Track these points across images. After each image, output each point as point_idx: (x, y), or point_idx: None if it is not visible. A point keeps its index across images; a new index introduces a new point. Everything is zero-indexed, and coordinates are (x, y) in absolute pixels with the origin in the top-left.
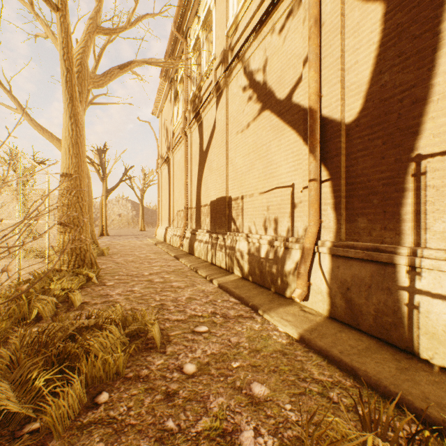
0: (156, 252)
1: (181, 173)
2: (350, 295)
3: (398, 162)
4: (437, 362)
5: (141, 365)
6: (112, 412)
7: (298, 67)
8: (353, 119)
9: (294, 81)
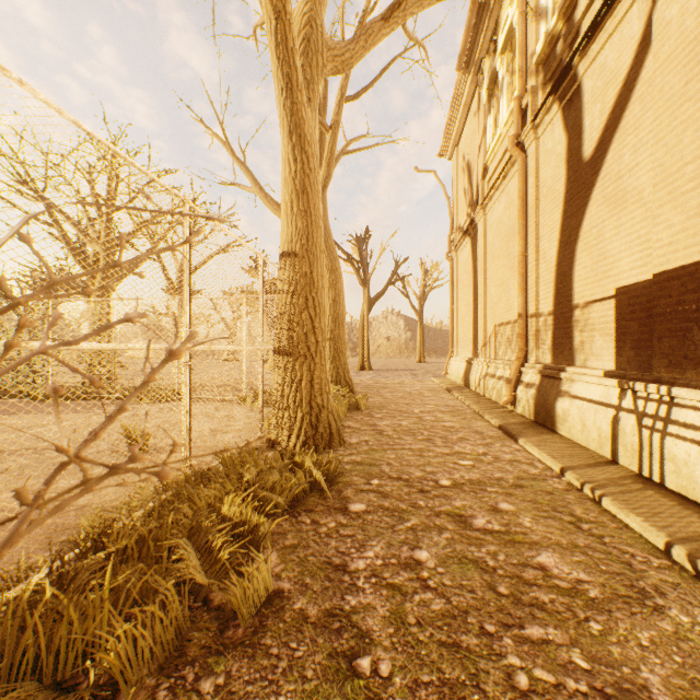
0: (453, 410)
1: (505, 243)
2: None
3: None
4: None
5: None
6: None
7: None
8: None
9: None
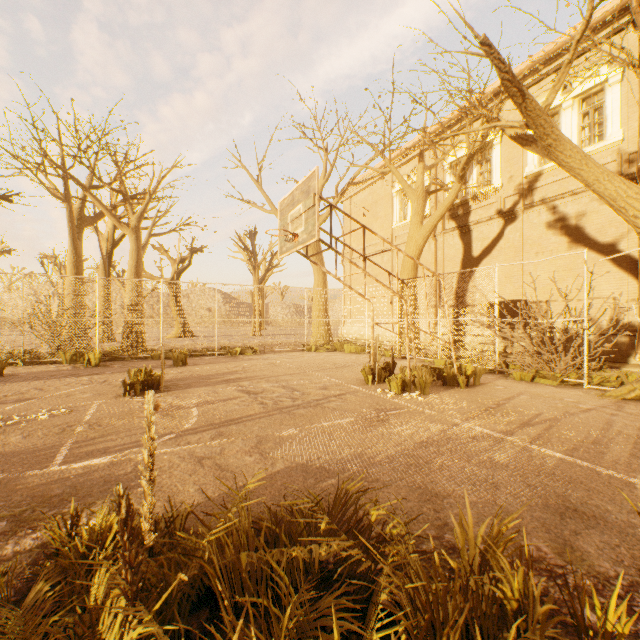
0: None
1: None
2: None
3: None
4: None
5: None
6: None
7: (620, 229)
8: None
9: (616, 236)
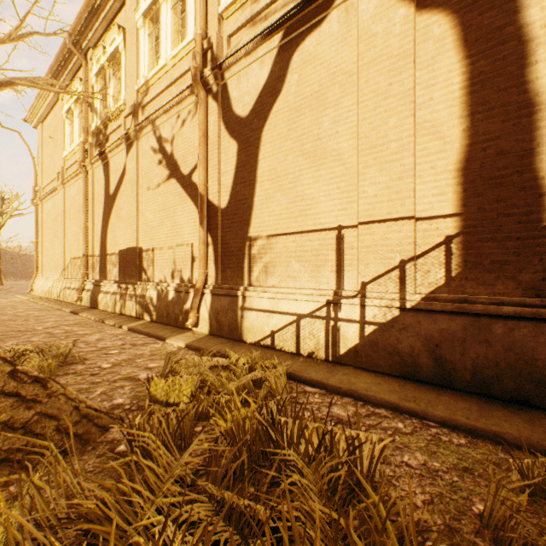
0: (41, 309)
1: (78, 212)
2: (219, 317)
3: (243, 238)
4: (249, 341)
5: (68, 370)
6: None
7: (196, 156)
8: (225, 207)
9: (193, 165)
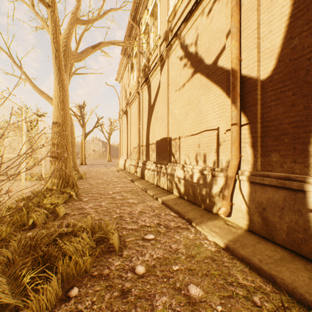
0: (118, 177)
1: (135, 121)
2: (265, 214)
3: (306, 108)
4: None
5: (104, 265)
6: (80, 306)
7: (222, 39)
8: (267, 76)
9: (219, 50)
